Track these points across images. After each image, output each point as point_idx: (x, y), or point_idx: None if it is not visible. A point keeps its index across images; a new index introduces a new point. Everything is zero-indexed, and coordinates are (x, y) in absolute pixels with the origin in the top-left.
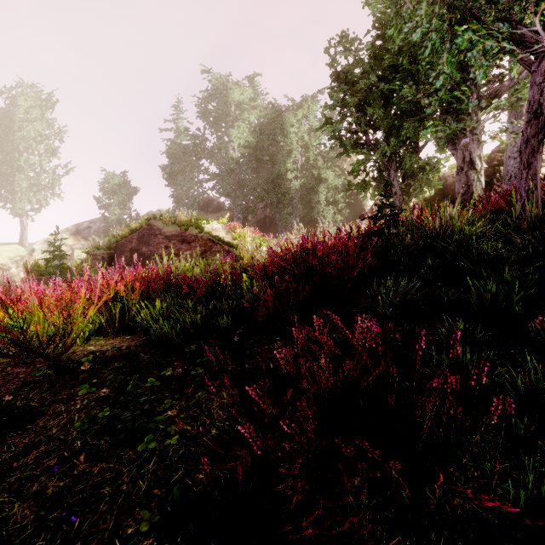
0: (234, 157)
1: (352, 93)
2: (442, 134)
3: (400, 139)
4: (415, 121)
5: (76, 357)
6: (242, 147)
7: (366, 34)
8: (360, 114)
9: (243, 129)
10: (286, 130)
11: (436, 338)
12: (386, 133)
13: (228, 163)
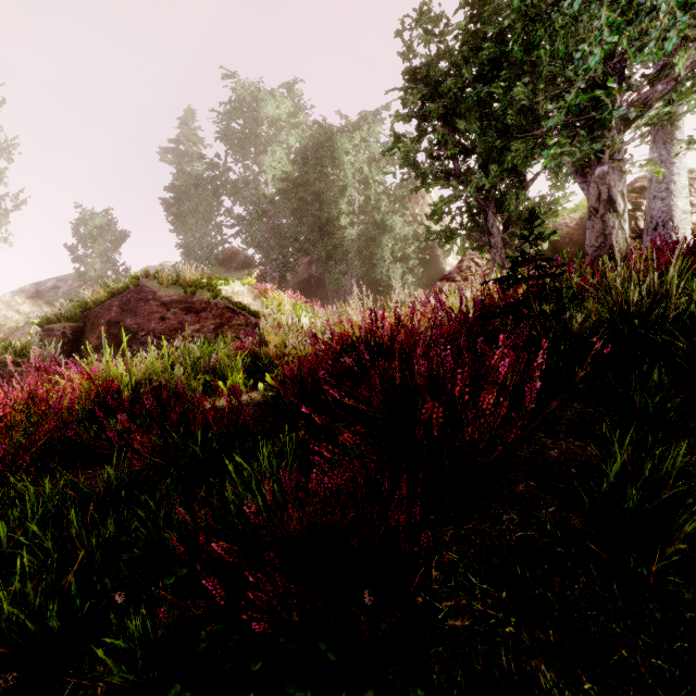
0: (267, 193)
1: (436, 97)
2: (569, 159)
3: (504, 167)
4: (526, 140)
5: None
6: (278, 181)
7: (457, 10)
8: (447, 129)
9: (280, 155)
10: (338, 159)
11: None
12: (483, 158)
13: (259, 202)
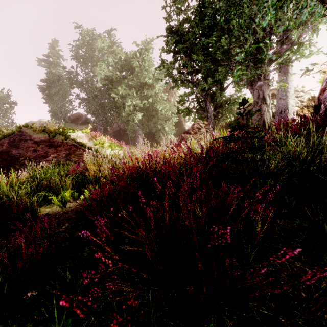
0: (97, 86)
1: (182, 42)
2: (246, 77)
3: (215, 79)
4: (225, 67)
5: None
6: (103, 80)
7: None
8: (187, 59)
9: (104, 67)
10: (134, 71)
11: None
12: (205, 74)
13: (93, 90)
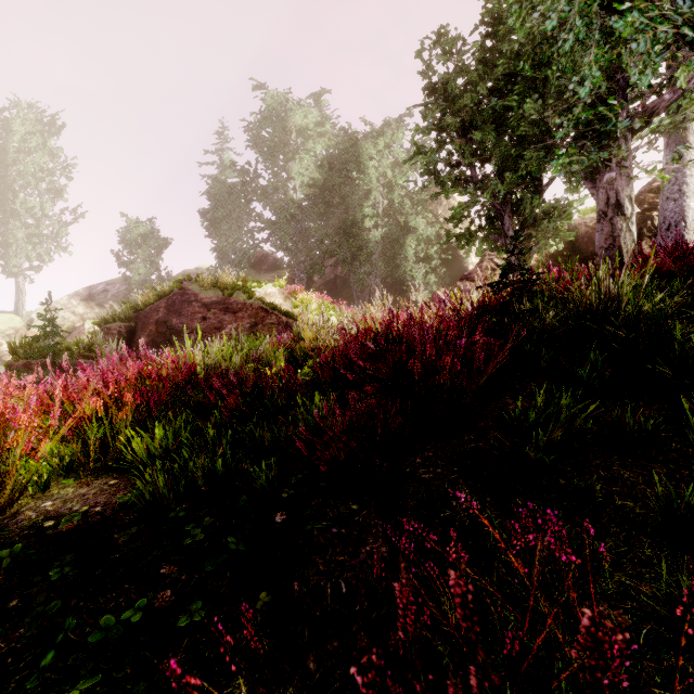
0: (295, 199)
1: (454, 111)
2: (578, 167)
3: (518, 174)
4: (539, 149)
5: (13, 527)
6: (305, 186)
7: (473, 31)
8: (464, 140)
9: (308, 162)
10: (363, 164)
11: (629, 503)
12: (499, 166)
13: (287, 208)
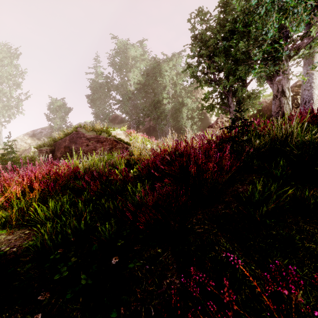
0: (131, 90)
1: (205, 47)
2: (264, 74)
3: (236, 77)
4: (245, 65)
5: None
6: (136, 84)
7: (214, 9)
8: (210, 61)
9: (137, 73)
10: (162, 74)
11: (313, 245)
12: (226, 73)
13: (127, 94)
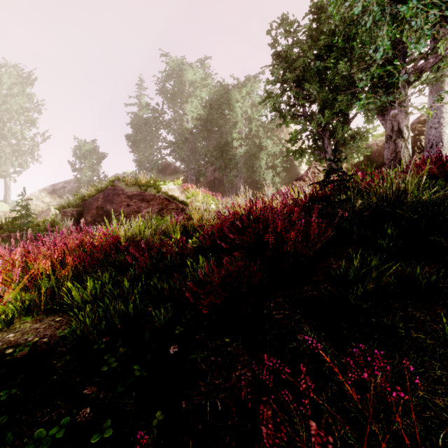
0: (188, 127)
1: (292, 70)
2: (373, 106)
3: (334, 111)
4: (347, 94)
5: None
6: (195, 119)
7: (304, 17)
8: (298, 89)
9: (196, 104)
10: (232, 105)
11: (421, 336)
12: (321, 105)
13: (183, 133)
